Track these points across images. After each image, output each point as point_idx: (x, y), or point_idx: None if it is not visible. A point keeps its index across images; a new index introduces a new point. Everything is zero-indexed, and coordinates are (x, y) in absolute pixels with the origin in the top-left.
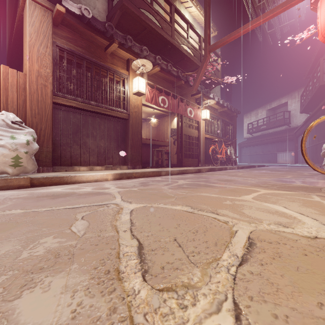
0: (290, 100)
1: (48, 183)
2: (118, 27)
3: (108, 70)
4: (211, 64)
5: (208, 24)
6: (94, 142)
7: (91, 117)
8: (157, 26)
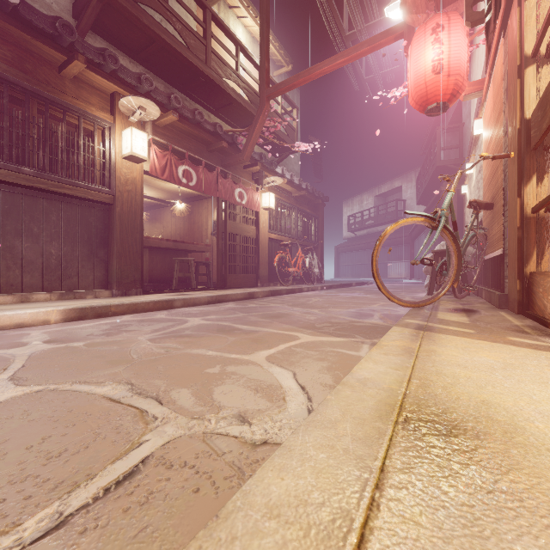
0: (405, 184)
1: None
2: (99, 29)
3: (67, 109)
4: (281, 117)
5: (266, 52)
6: (34, 247)
7: (27, 198)
8: (176, 41)
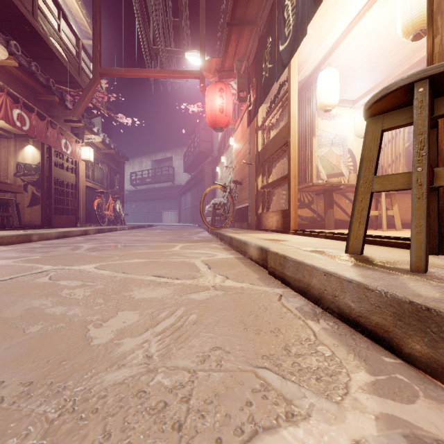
0: (175, 156)
1: None
2: None
3: None
4: None
5: (99, 37)
6: None
7: None
8: None
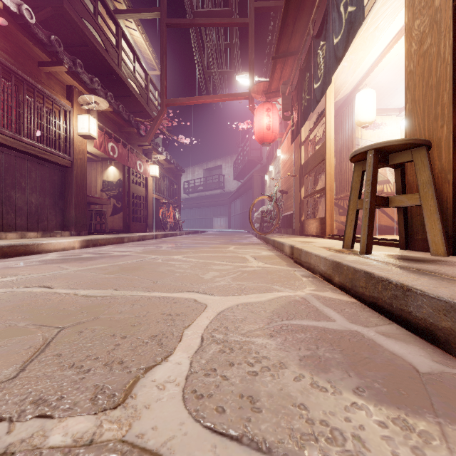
0: (225, 164)
1: (12, 254)
2: (40, 22)
3: (46, 96)
4: (158, 110)
5: (165, 75)
6: (22, 197)
7: (18, 159)
8: (103, 49)
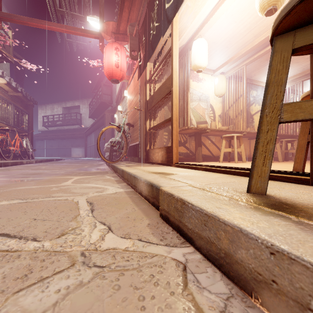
0: (82, 105)
1: None
2: None
3: None
4: None
5: None
6: None
7: None
8: None
